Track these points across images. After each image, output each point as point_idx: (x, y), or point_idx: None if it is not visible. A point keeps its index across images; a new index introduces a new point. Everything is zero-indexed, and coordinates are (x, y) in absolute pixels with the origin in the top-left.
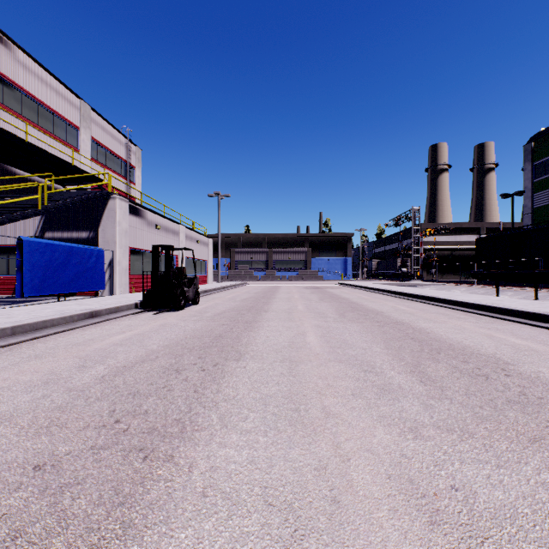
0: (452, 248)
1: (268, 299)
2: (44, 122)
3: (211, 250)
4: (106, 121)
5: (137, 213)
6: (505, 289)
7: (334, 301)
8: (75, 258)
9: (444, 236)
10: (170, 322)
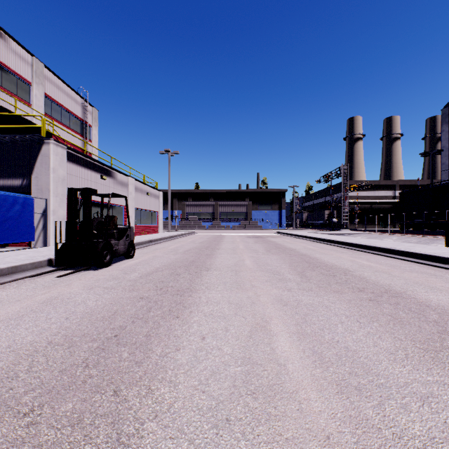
0: (372, 202)
1: (212, 251)
2: None
3: (162, 202)
4: (61, 80)
5: (79, 161)
6: (437, 238)
7: (282, 253)
8: None
9: (365, 191)
10: (68, 292)
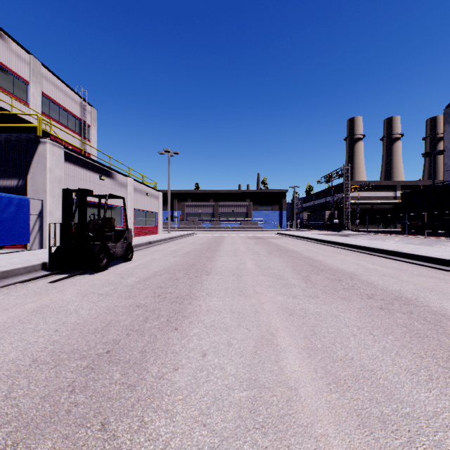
0: (373, 202)
1: (212, 253)
2: None
3: (161, 202)
4: (59, 79)
5: (76, 161)
6: (440, 239)
7: (284, 255)
8: None
9: (366, 192)
10: (60, 299)
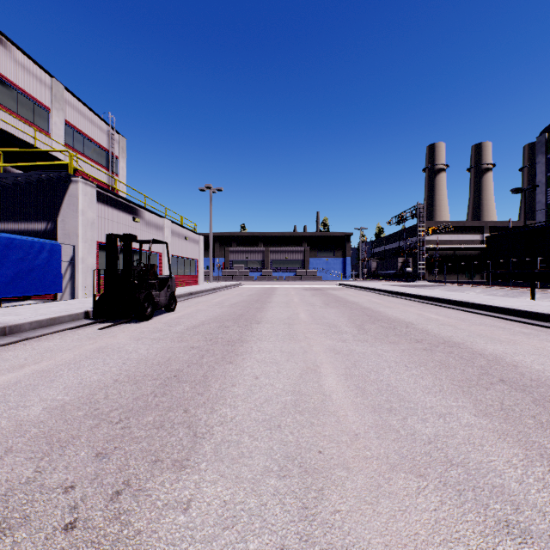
0: (455, 247)
1: (262, 304)
2: (5, 99)
3: (202, 248)
4: (84, 104)
5: (109, 202)
6: (527, 291)
7: (342, 306)
8: (15, 253)
9: (447, 235)
10: (115, 342)
